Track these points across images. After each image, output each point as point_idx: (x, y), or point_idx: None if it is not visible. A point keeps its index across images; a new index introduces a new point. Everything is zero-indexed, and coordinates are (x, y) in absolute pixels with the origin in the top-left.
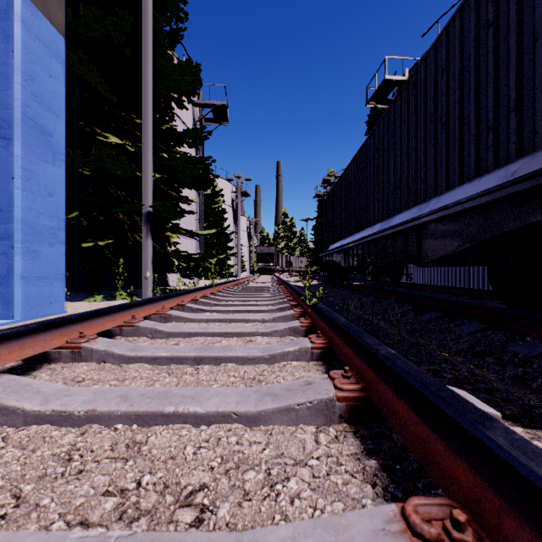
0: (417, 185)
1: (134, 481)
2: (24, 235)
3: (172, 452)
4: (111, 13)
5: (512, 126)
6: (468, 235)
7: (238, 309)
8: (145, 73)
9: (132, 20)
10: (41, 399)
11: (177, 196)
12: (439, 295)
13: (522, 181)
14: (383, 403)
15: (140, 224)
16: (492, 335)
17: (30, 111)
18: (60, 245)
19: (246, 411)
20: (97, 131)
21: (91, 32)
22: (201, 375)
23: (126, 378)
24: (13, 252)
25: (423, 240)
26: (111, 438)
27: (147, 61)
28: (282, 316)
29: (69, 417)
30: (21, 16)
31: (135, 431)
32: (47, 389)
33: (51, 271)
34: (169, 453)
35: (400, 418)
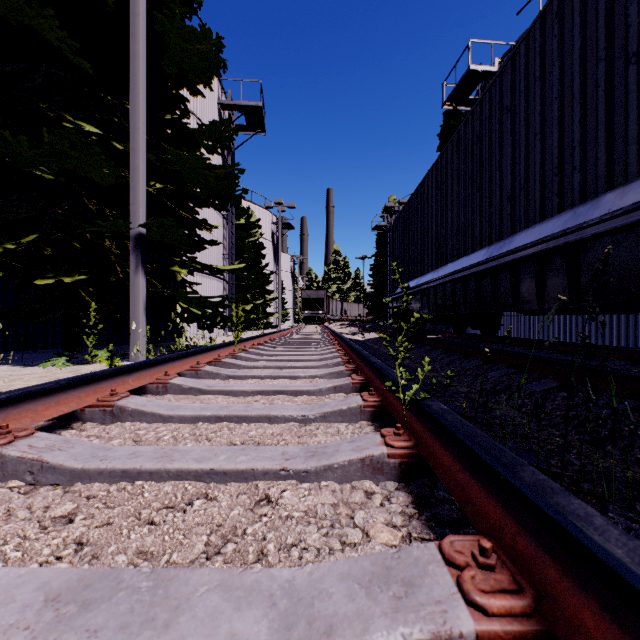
0: (564, 179)
1: None
2: None
3: None
4: None
5: None
6: None
7: (261, 388)
8: (134, 29)
9: None
10: None
11: (193, 220)
12: (566, 357)
13: None
14: None
15: None
16: None
17: None
18: None
19: None
20: (67, 118)
21: None
22: None
23: None
24: None
25: (582, 269)
26: None
27: (137, 12)
28: (340, 410)
29: None
30: None
31: None
32: None
33: None
34: None
35: None
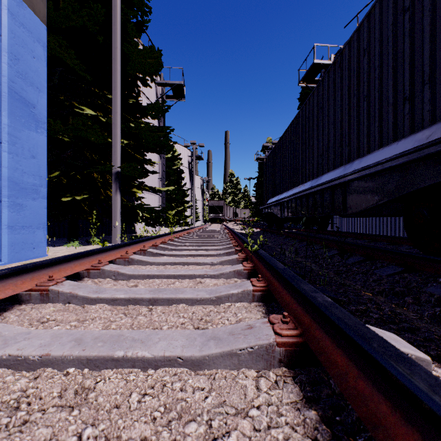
0: (342, 149)
1: (75, 434)
2: (11, 191)
3: (117, 400)
4: (87, 7)
5: (426, 97)
6: (387, 190)
7: (191, 253)
8: (114, 56)
9: (104, 13)
10: (1, 343)
11: (142, 159)
12: (359, 241)
13: (437, 144)
14: (321, 351)
15: (111, 182)
16: (409, 277)
17: (16, 86)
18: (42, 199)
19: (191, 355)
20: (75, 105)
21: (70, 22)
22: (154, 316)
23: (86, 318)
24: (1, 205)
25: (347, 195)
26: (61, 383)
27: (116, 46)
28: (228, 260)
29: (25, 361)
30: (8, 6)
31: (85, 375)
32: (8, 333)
33: (34, 221)
34: (115, 401)
35: (339, 369)
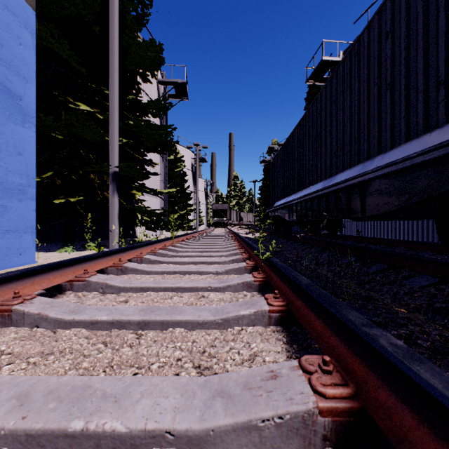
0: (360, 145)
1: None
2: None
3: None
4: None
5: None
6: (417, 189)
7: (193, 260)
8: (111, 47)
9: (102, 4)
10: None
11: (143, 160)
12: (374, 246)
13: None
14: (400, 435)
15: (109, 183)
16: (447, 290)
17: None
18: (30, 200)
19: (187, 429)
20: (70, 100)
21: (63, 10)
22: (142, 347)
23: (53, 350)
24: None
25: (366, 196)
26: None
27: (114, 37)
28: (235, 268)
29: None
30: None
31: None
32: None
33: (20, 225)
34: None
35: None
